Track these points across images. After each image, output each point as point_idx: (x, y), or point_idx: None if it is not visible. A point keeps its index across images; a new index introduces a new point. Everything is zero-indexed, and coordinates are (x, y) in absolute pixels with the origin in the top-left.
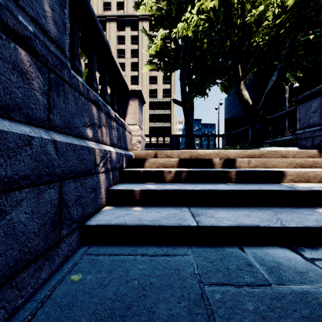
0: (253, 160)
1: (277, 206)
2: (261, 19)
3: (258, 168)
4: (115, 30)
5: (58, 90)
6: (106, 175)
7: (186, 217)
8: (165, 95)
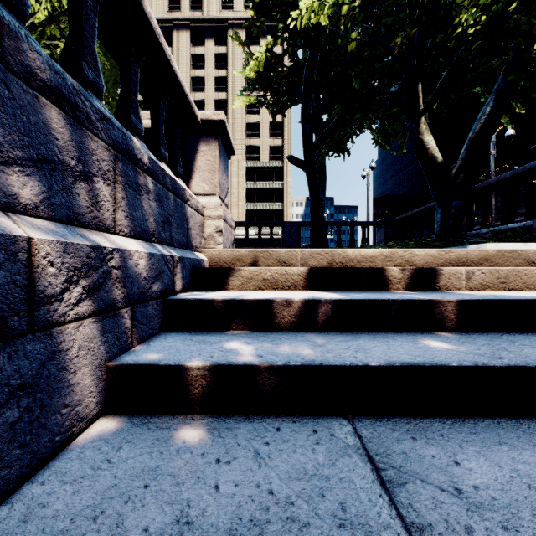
0: (478, 271)
1: None
2: None
3: (492, 291)
4: (188, 45)
5: None
6: (104, 323)
7: (364, 498)
8: (274, 157)
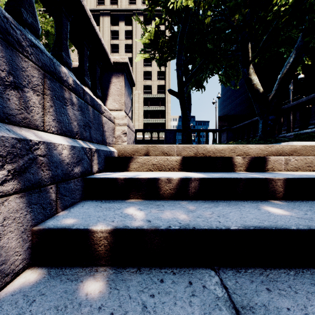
0: (293, 159)
1: None
2: None
3: (303, 172)
4: (109, 25)
5: None
6: (30, 197)
7: None
8: (160, 91)
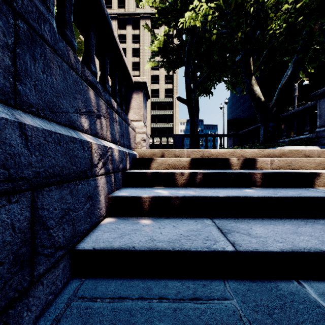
0: (276, 160)
1: (323, 217)
2: (281, 2)
3: (283, 170)
4: (116, 29)
5: (32, 50)
6: (107, 178)
7: (215, 235)
8: (167, 95)
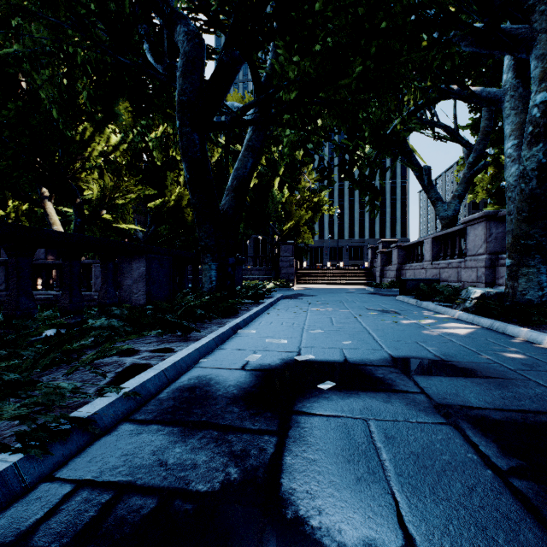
0: None
1: None
2: None
3: None
4: None
5: None
6: None
7: None
8: None
